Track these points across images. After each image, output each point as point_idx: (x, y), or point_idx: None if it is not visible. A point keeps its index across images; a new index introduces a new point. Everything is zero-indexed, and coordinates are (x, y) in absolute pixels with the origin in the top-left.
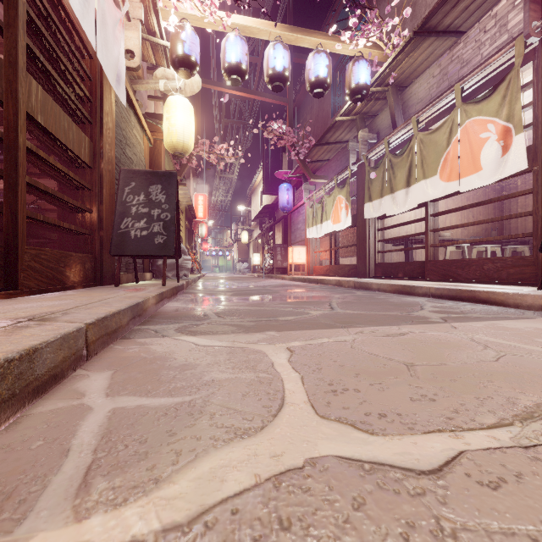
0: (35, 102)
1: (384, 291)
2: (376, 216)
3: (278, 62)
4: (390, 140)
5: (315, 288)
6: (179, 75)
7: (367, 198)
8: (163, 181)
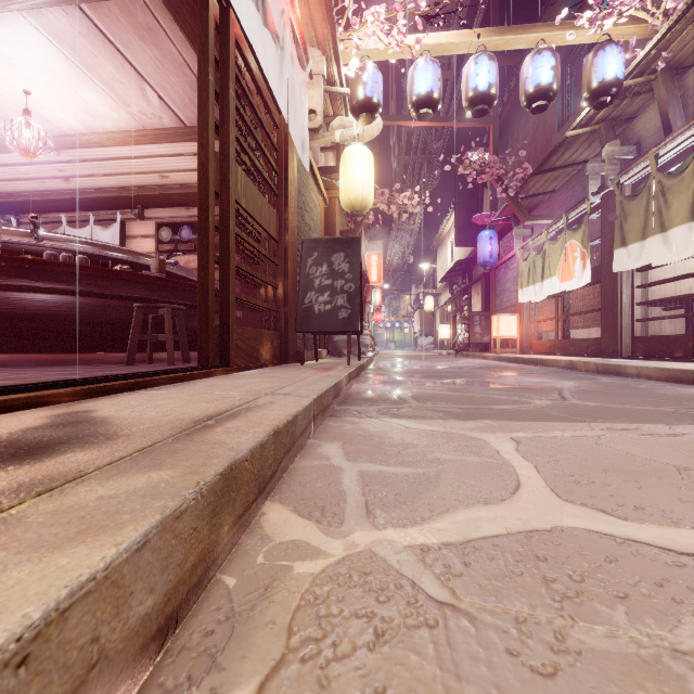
0: (240, 188)
1: (647, 378)
2: (634, 267)
3: (481, 79)
4: (660, 152)
5: (534, 371)
6: (360, 123)
7: (617, 242)
8: (345, 248)
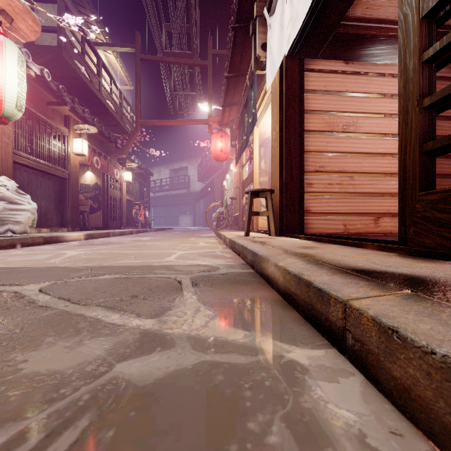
0: None
1: None
2: None
3: None
4: None
5: None
6: None
7: None
8: None
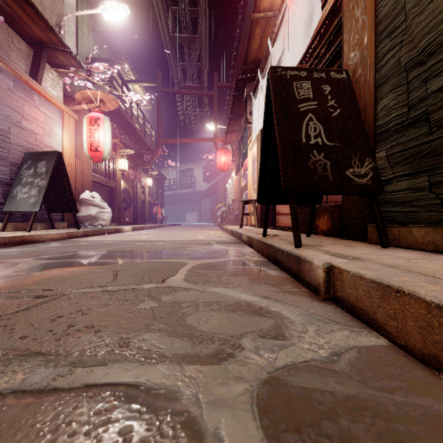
0: None
1: None
2: None
3: None
4: None
5: None
6: None
7: None
8: None
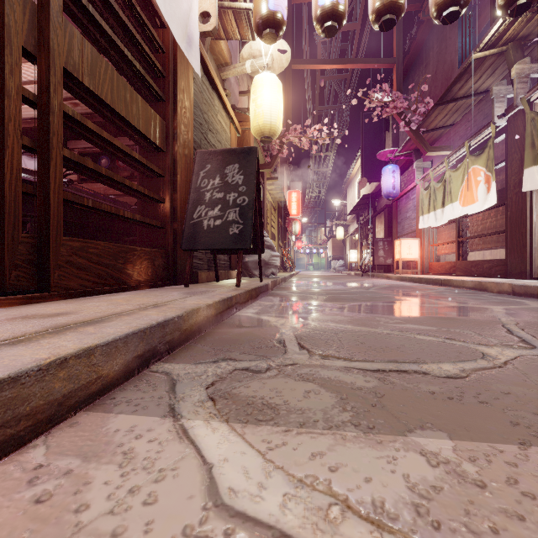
0: (79, 59)
1: None
2: None
3: None
4: None
5: (442, 292)
6: (264, 41)
7: (528, 160)
8: (240, 159)
